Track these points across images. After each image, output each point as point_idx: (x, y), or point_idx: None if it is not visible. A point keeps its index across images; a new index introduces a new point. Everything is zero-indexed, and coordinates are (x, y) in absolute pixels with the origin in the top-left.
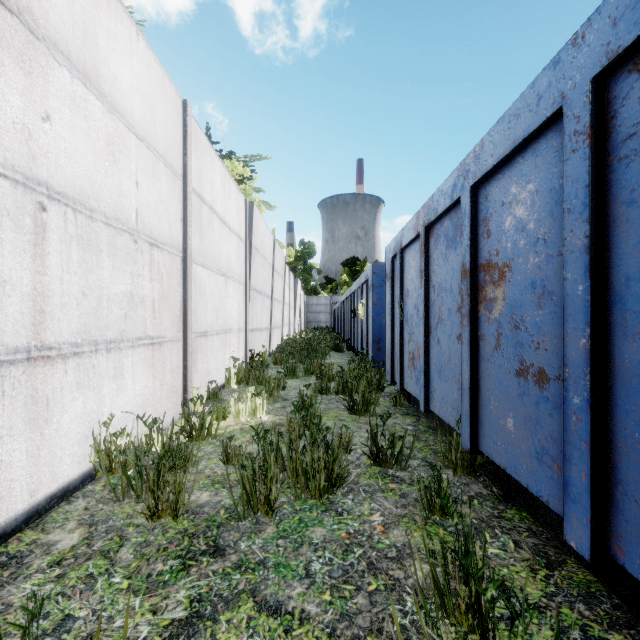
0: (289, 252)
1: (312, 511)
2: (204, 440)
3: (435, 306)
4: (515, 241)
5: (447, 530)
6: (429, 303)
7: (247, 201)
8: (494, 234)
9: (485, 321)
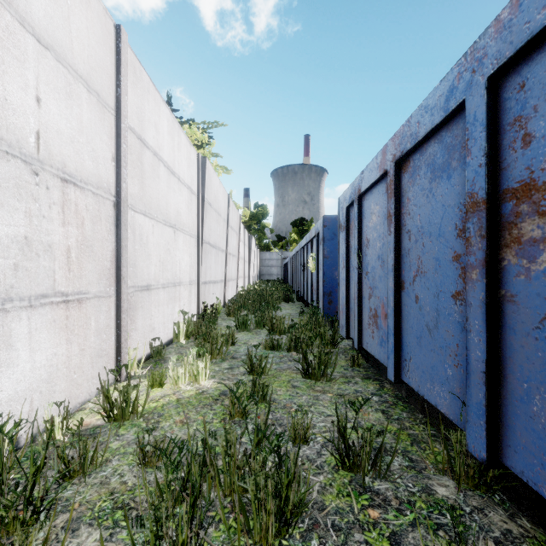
0: (244, 212)
1: None
2: (128, 420)
3: (411, 255)
4: None
5: None
6: (401, 252)
7: (199, 156)
8: (543, 136)
9: (518, 274)
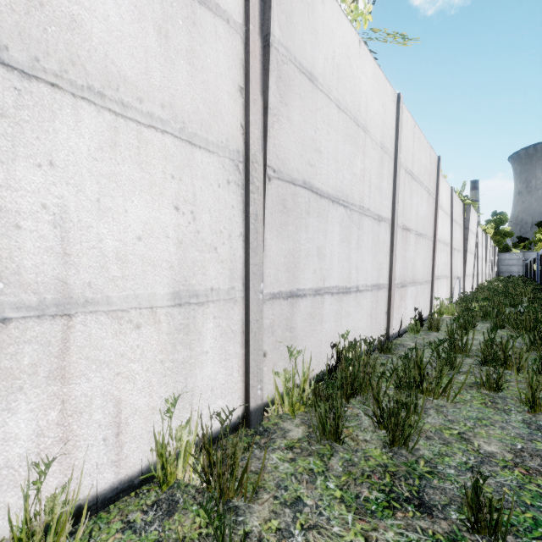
0: (488, 231)
1: None
2: None
3: None
4: None
5: None
6: None
7: (485, 235)
8: None
9: None
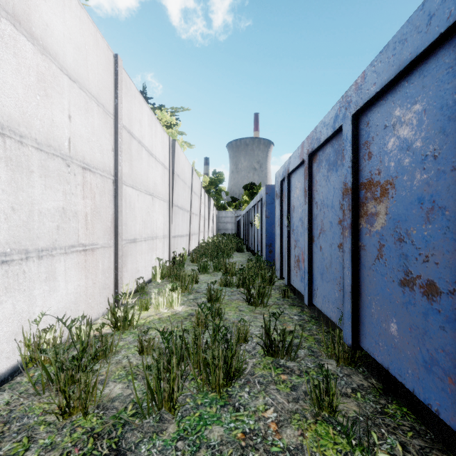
0: (205, 179)
1: (212, 406)
2: (127, 330)
3: (318, 219)
4: (399, 160)
5: (336, 429)
6: (312, 217)
7: (170, 139)
8: (376, 155)
9: (366, 233)
